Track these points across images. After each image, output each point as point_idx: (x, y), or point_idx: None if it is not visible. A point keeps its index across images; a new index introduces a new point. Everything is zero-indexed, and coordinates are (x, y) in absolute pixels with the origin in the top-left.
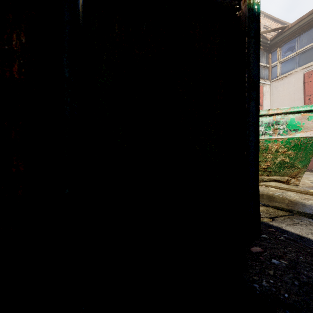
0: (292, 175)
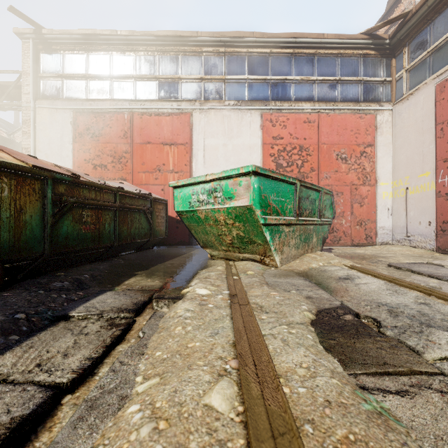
0: (261, 253)
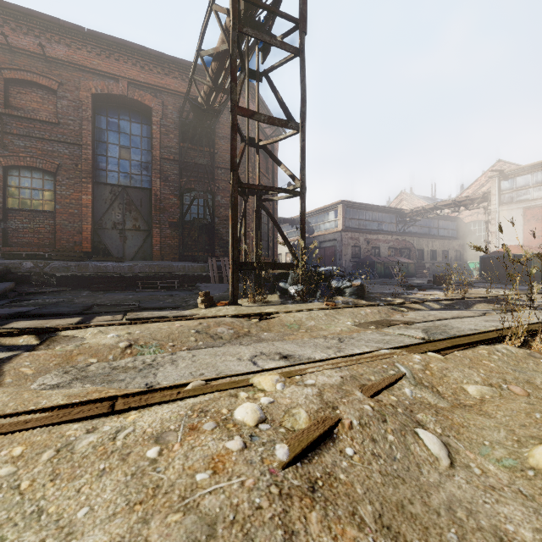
0: None
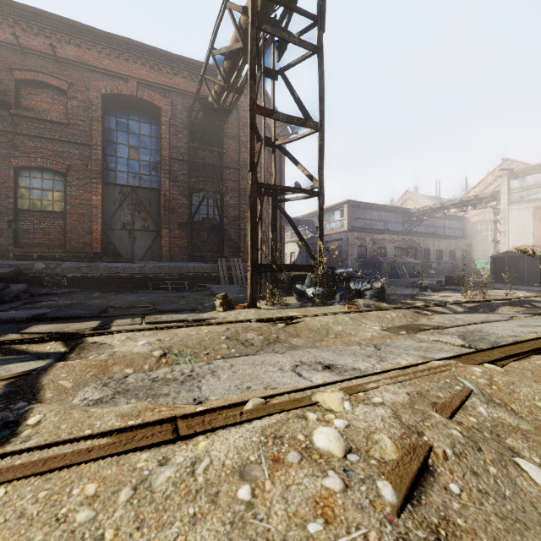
0: None
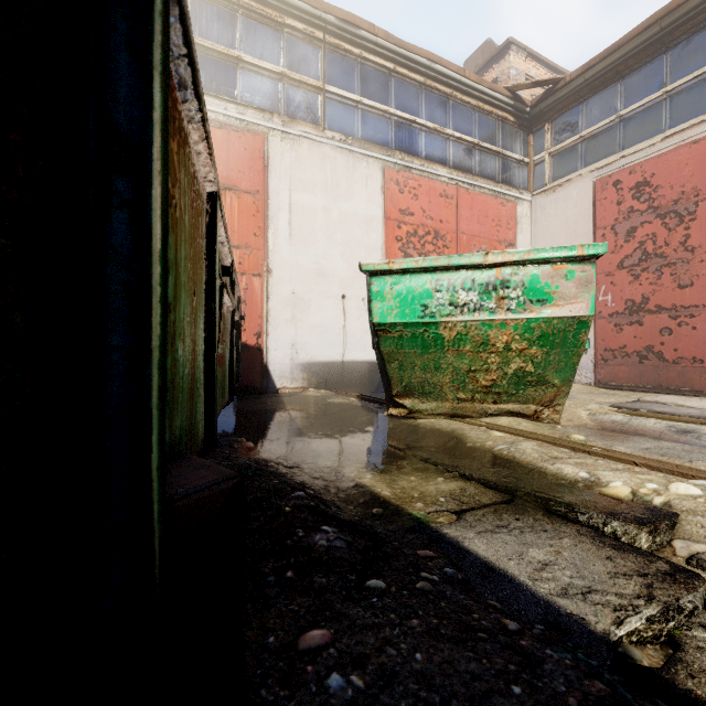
0: (543, 402)
